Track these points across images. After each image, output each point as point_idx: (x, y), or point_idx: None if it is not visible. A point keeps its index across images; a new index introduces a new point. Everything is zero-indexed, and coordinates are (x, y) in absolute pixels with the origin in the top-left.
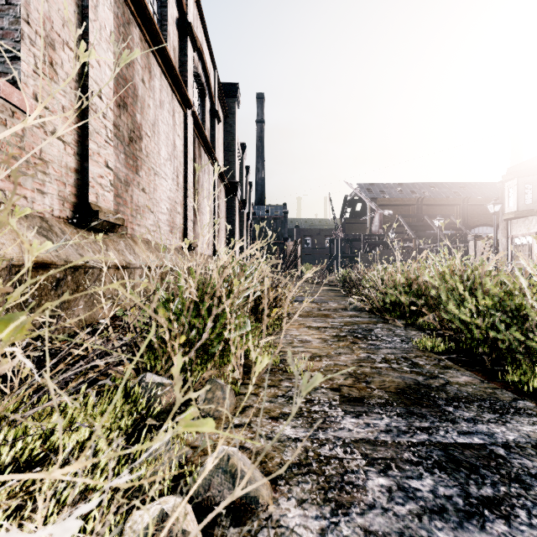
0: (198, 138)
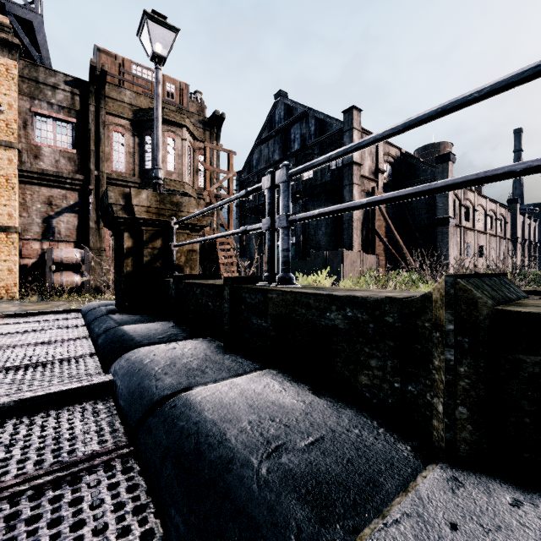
0: (499, 238)
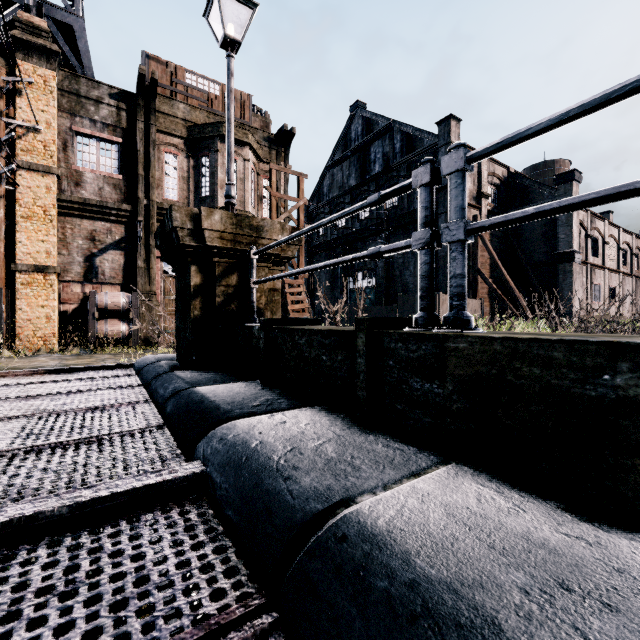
0: (635, 279)
